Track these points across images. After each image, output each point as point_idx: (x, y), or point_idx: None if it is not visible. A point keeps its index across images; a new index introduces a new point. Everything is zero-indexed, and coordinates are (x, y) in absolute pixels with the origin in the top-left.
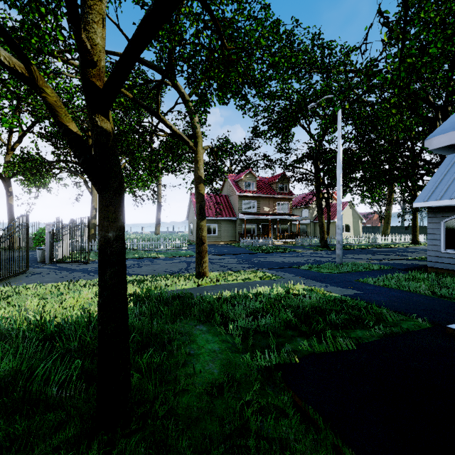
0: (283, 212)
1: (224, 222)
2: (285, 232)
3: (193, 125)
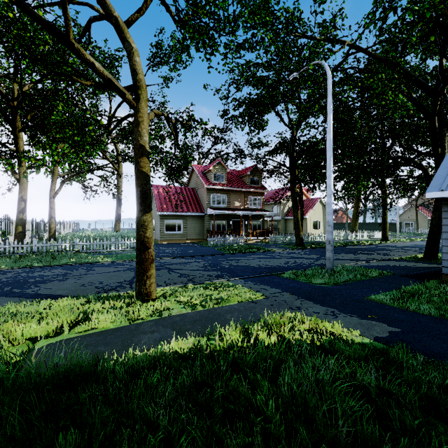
0: (255, 207)
1: (190, 217)
2: (257, 229)
3: (132, 69)
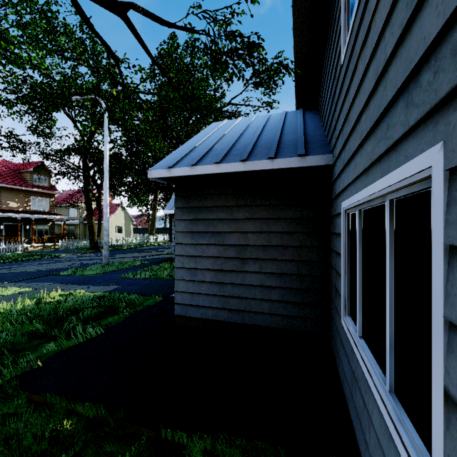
0: (41, 209)
1: None
2: (44, 235)
3: None
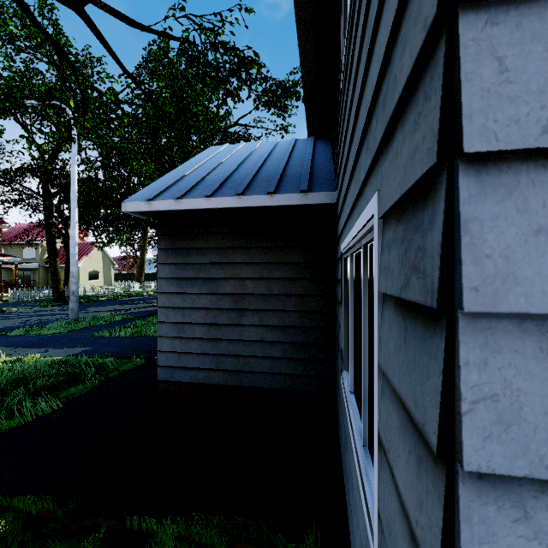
0: None
1: None
2: None
3: None
